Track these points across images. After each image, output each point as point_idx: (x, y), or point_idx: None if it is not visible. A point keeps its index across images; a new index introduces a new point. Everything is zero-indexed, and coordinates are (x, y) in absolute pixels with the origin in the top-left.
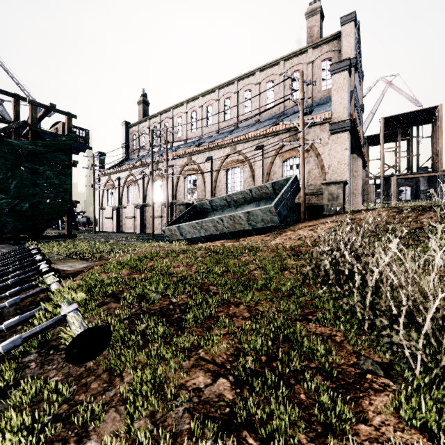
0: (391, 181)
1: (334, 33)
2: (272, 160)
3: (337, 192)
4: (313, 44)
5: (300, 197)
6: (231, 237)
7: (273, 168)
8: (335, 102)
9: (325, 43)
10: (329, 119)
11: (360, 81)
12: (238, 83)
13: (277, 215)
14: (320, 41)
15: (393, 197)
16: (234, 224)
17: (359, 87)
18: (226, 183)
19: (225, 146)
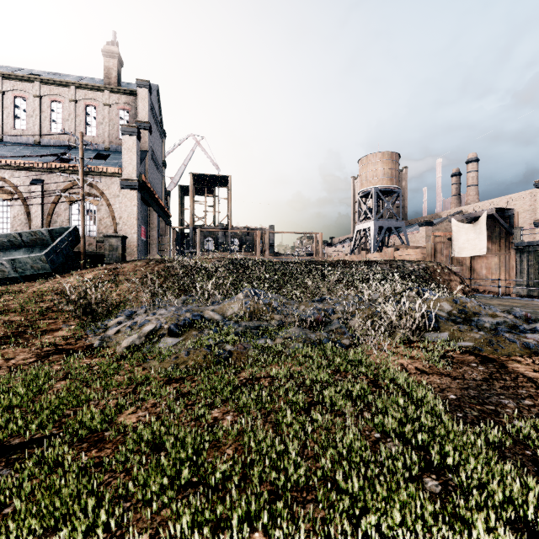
0: (197, 232)
1: (131, 89)
2: (57, 200)
3: (117, 245)
4: (111, 88)
5: (91, 243)
6: None
7: (58, 209)
8: (126, 160)
9: (123, 93)
10: (120, 175)
11: (162, 139)
12: (4, 81)
13: (49, 263)
14: (117, 88)
15: (198, 247)
16: None
17: (162, 144)
18: None
19: None
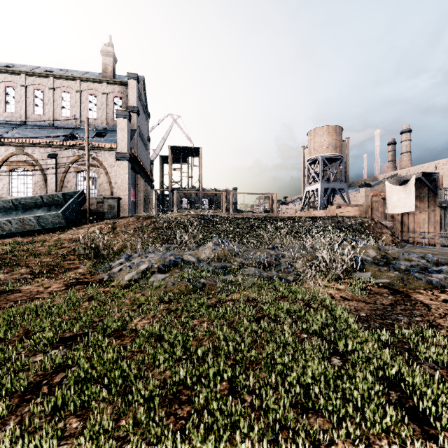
0: (174, 193)
1: (123, 80)
2: (67, 170)
3: (114, 204)
4: (107, 80)
5: (93, 203)
6: (20, 236)
7: (68, 177)
8: (119, 138)
9: (117, 84)
10: (115, 149)
11: (147, 119)
12: (27, 77)
13: (64, 219)
14: (112, 80)
15: (175, 206)
16: (24, 226)
17: (147, 123)
18: (10, 183)
19: (9, 144)
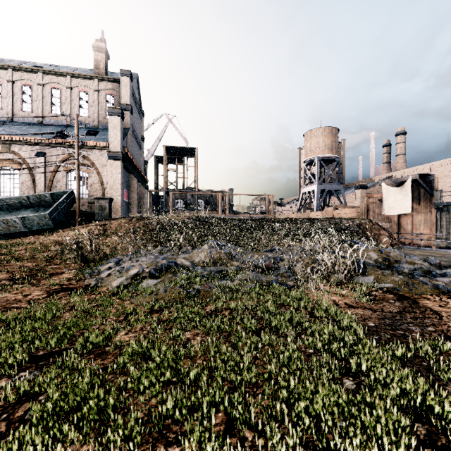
0: (170, 194)
1: (116, 77)
2: (56, 169)
3: (105, 205)
4: (99, 77)
5: (84, 204)
6: (4, 238)
7: (57, 176)
8: (112, 136)
9: (109, 81)
10: (107, 148)
11: (141, 118)
12: (14, 72)
13: (51, 220)
14: (105, 77)
15: (170, 207)
16: (8, 227)
17: (141, 122)
18: None
19: None
